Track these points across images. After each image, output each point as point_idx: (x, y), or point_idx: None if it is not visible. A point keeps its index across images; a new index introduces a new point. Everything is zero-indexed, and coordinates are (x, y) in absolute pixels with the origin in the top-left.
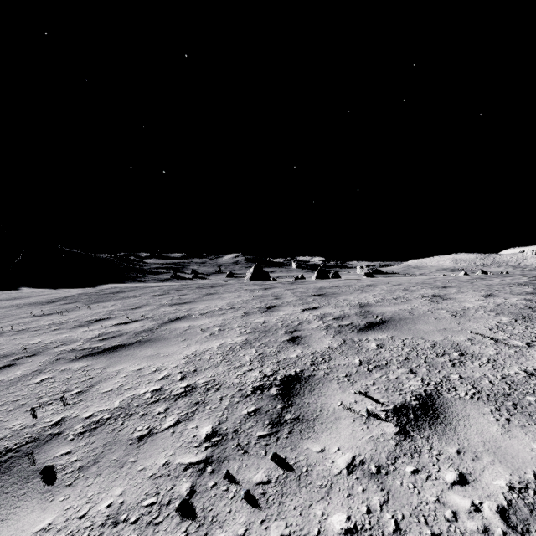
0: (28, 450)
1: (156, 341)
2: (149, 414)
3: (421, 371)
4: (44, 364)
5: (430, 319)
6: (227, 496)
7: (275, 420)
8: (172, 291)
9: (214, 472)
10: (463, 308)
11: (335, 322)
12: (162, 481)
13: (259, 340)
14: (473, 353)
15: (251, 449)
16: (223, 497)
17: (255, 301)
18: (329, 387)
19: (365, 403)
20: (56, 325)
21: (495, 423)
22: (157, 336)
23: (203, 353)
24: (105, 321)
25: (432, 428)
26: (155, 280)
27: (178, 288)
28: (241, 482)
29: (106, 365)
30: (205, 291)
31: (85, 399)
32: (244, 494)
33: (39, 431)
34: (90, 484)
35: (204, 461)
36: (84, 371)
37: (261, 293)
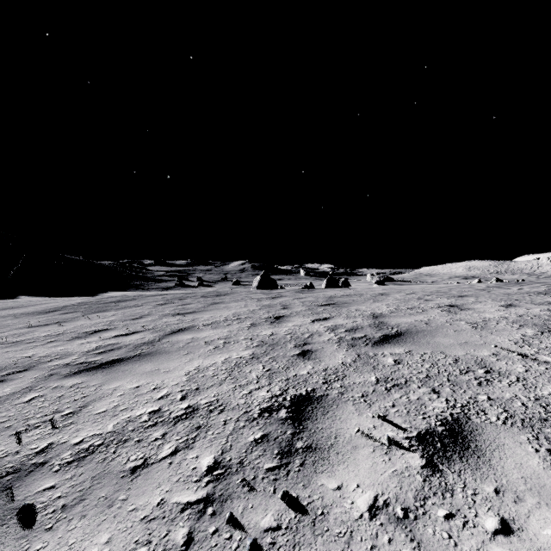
0: (8, 483)
1: (156, 355)
2: (145, 441)
3: (445, 391)
4: (36, 381)
5: (450, 331)
6: (230, 546)
7: (285, 448)
8: (175, 299)
9: (216, 515)
10: (483, 319)
11: (347, 334)
12: (156, 526)
13: (266, 354)
14: (500, 369)
15: (258, 485)
16: (225, 547)
17: (263, 311)
18: (344, 409)
19: (385, 428)
20: (52, 336)
21: (535, 454)
22: (157, 349)
23: (207, 368)
24: (104, 332)
25: (463, 460)
26: (159, 289)
27: (182, 297)
28: (247, 528)
29: (102, 382)
30: (210, 300)
31: (75, 422)
32: (251, 545)
33: (22, 460)
34: (73, 528)
35: (205, 500)
36: (77, 388)
37: (269, 302)
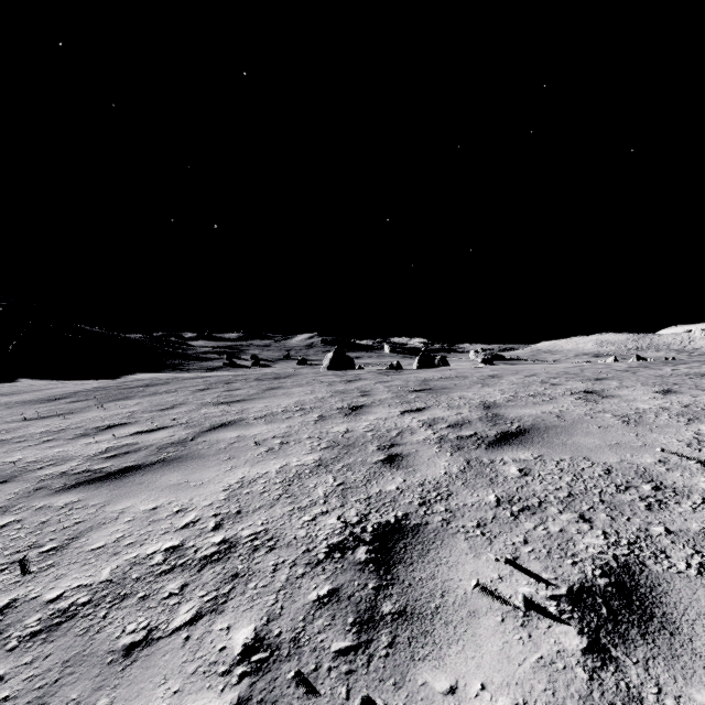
0: None
1: (187, 460)
2: (153, 598)
3: (599, 518)
4: (15, 498)
5: (592, 428)
6: None
7: (364, 614)
8: (220, 383)
9: None
10: (636, 411)
11: (451, 431)
12: None
13: (339, 460)
14: (674, 485)
15: (322, 682)
16: None
17: (335, 399)
18: (453, 547)
19: (517, 580)
20: (51, 433)
21: None
22: (189, 452)
23: (255, 481)
24: (121, 427)
25: (648, 640)
26: (202, 369)
27: (230, 380)
28: None
29: (106, 500)
30: (266, 385)
31: (57, 564)
32: None
33: None
34: None
35: None
36: (70, 510)
37: (343, 387)
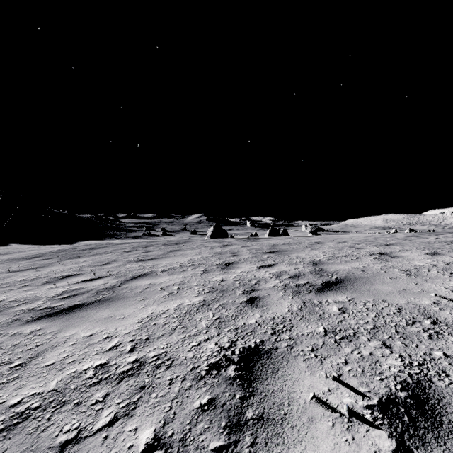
0: None
1: (115, 300)
2: (84, 404)
3: (396, 345)
4: None
5: (386, 279)
6: None
7: (233, 419)
8: (140, 247)
9: None
10: (415, 267)
11: (291, 280)
12: None
13: (216, 301)
14: (446, 320)
15: None
16: None
17: (214, 258)
18: (295, 366)
19: (342, 393)
20: (27, 281)
21: None
22: (117, 294)
23: (159, 315)
24: (73, 277)
25: (441, 443)
26: (129, 237)
27: (146, 245)
28: None
29: (59, 329)
30: (170, 248)
31: (20, 376)
32: None
33: None
34: None
35: None
36: (34, 336)
37: (220, 250)
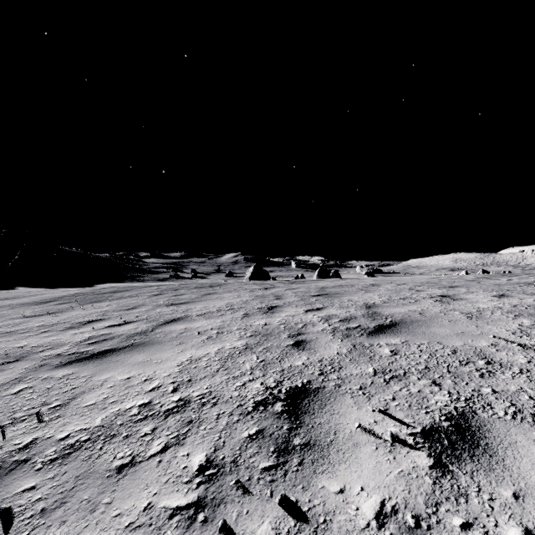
0: None
1: (149, 345)
2: (133, 436)
3: (446, 383)
4: (26, 371)
5: (445, 321)
6: None
7: (281, 445)
8: (169, 290)
9: (208, 522)
10: (478, 309)
11: (341, 324)
12: None
13: (260, 345)
14: (501, 360)
15: (254, 487)
16: None
17: (256, 302)
18: (342, 402)
19: (387, 423)
20: (46, 327)
21: None
22: (150, 339)
23: (200, 359)
24: (98, 322)
25: (474, 460)
26: (154, 280)
27: (176, 288)
28: None
29: (93, 373)
30: (204, 291)
31: (63, 415)
32: None
33: (4, 457)
34: None
35: (195, 505)
36: (67, 380)
37: (261, 293)
